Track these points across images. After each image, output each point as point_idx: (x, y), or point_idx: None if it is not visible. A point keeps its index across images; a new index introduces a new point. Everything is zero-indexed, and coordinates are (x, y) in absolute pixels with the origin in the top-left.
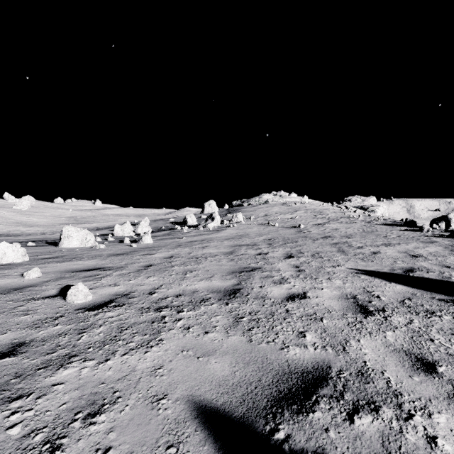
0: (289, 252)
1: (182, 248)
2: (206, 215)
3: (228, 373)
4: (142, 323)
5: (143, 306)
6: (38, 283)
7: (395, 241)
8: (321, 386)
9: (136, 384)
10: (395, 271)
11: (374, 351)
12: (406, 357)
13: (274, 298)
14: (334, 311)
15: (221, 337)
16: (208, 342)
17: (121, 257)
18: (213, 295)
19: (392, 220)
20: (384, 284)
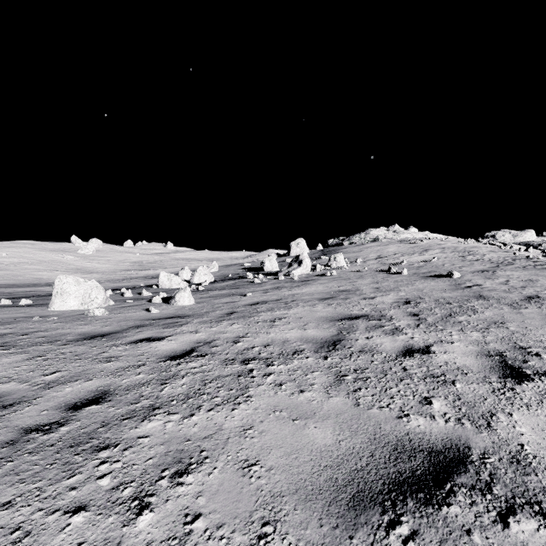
0: (491, 349)
1: (229, 323)
2: (292, 258)
3: None
4: None
5: None
6: None
7: None
8: None
9: None
10: None
11: None
12: None
13: None
14: None
15: None
16: None
17: (86, 347)
18: None
19: None
20: None
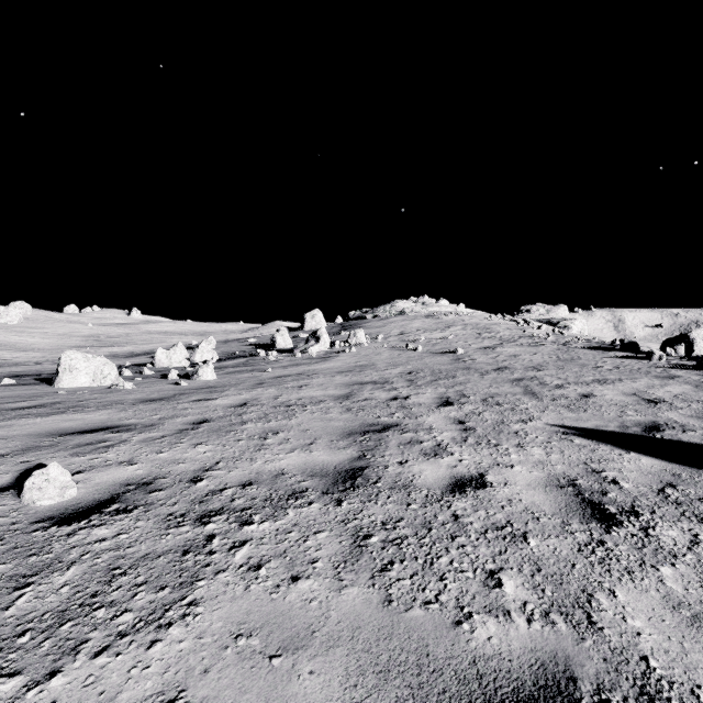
0: (445, 396)
1: (264, 389)
2: (307, 333)
3: None
4: (163, 554)
5: (174, 512)
6: None
7: (613, 376)
8: None
9: None
10: (629, 429)
11: (655, 623)
12: None
13: (427, 487)
14: (544, 515)
15: (326, 591)
16: (298, 609)
17: (156, 405)
18: (314, 482)
19: (599, 342)
20: (618, 456)
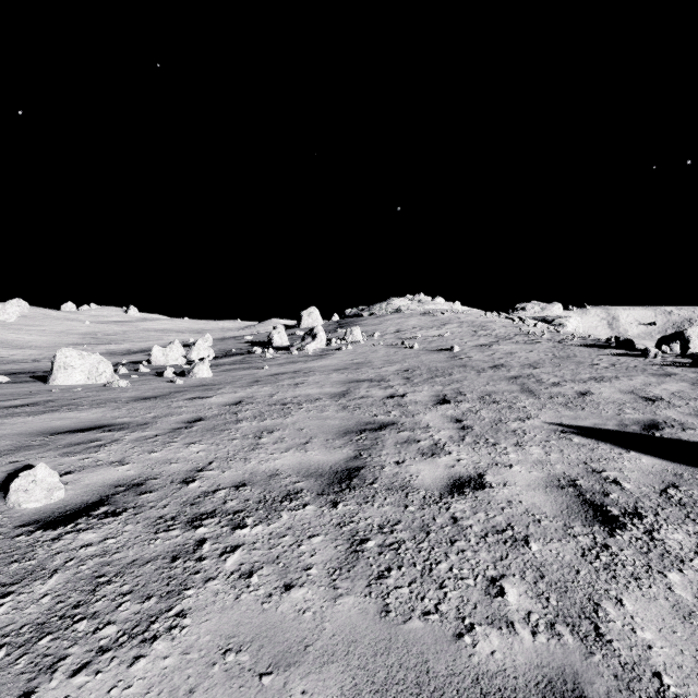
0: (441, 393)
1: (260, 386)
2: (303, 330)
3: None
4: (151, 561)
5: (164, 514)
6: None
7: (609, 373)
8: None
9: None
10: (628, 427)
11: (666, 635)
12: None
13: (424, 488)
14: (545, 518)
15: (320, 600)
16: (290, 620)
17: (151, 403)
18: (309, 483)
19: (595, 340)
20: (618, 455)
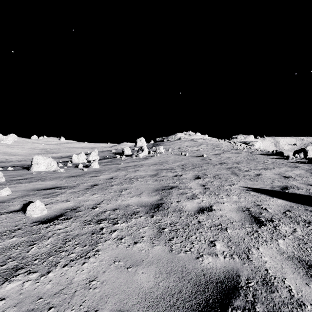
0: (197, 174)
1: (120, 171)
2: (137, 147)
3: (152, 284)
4: (84, 234)
5: (86, 219)
6: (7, 200)
7: (271, 166)
8: (234, 297)
9: (71, 298)
10: (274, 188)
11: (272, 259)
12: (299, 264)
13: (188, 211)
14: (235, 221)
15: (147, 247)
16: (137, 253)
17: (75, 178)
18: (142, 209)
19: (266, 151)
20: (268, 199)
